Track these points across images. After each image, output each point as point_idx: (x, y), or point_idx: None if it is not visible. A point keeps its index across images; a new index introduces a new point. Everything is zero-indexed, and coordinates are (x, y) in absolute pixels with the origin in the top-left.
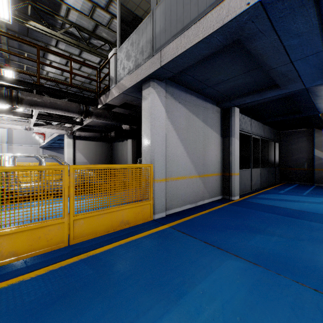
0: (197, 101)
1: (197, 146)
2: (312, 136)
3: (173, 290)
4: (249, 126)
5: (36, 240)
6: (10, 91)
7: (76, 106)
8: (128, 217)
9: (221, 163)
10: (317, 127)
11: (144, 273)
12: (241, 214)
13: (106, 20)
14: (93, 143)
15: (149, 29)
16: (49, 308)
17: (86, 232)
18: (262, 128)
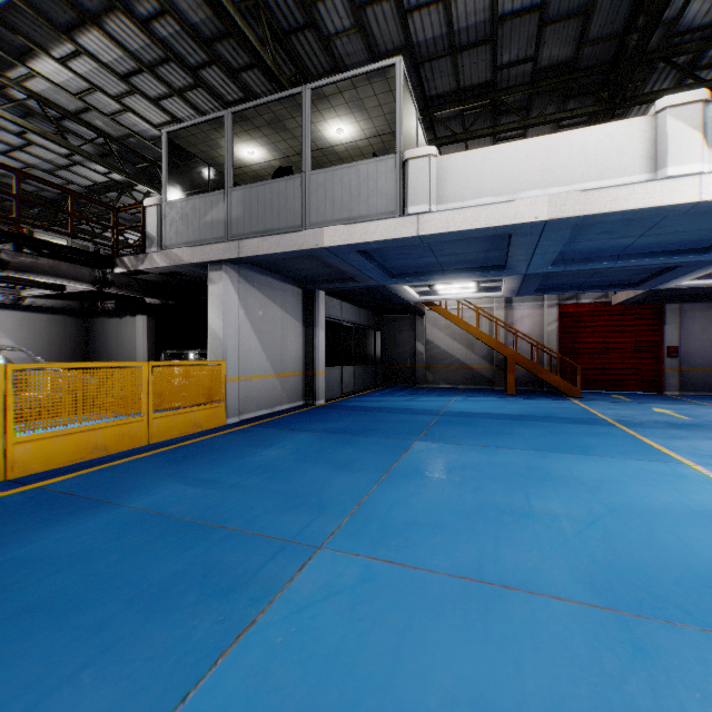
0: (274, 283)
1: (274, 338)
2: (415, 324)
3: (266, 445)
4: (339, 311)
5: (122, 436)
6: None
7: (90, 272)
8: (201, 420)
9: (303, 359)
10: (419, 314)
11: (240, 444)
12: (322, 414)
13: (112, 109)
14: (44, 317)
15: (223, 207)
16: (182, 459)
17: (162, 433)
18: (357, 312)
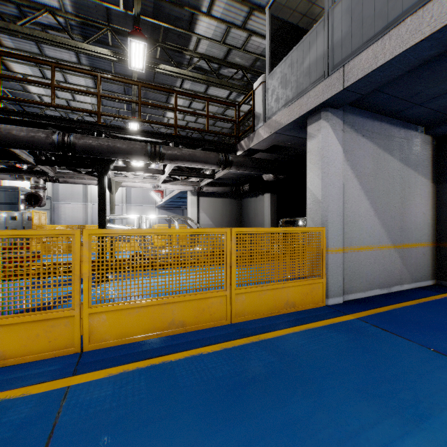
0: (390, 130)
1: (390, 199)
2: None
3: (404, 408)
4: None
5: (201, 312)
6: (153, 146)
7: (215, 156)
8: (294, 298)
9: (432, 226)
10: None
11: (346, 375)
12: None
13: (242, 40)
14: (219, 200)
15: (321, 39)
16: (244, 389)
17: (247, 311)
18: None
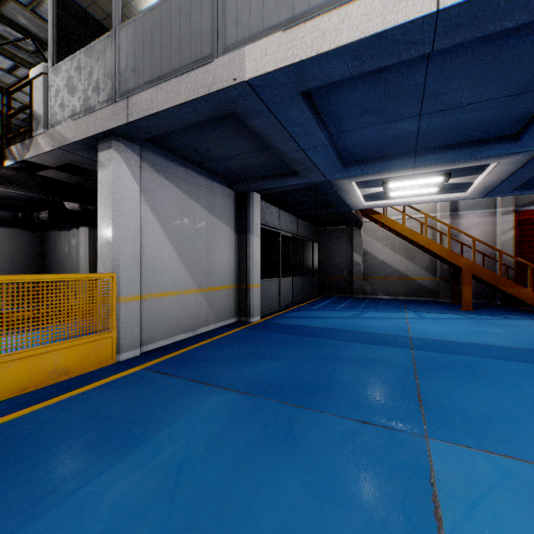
0: (196, 178)
1: (196, 245)
2: (352, 236)
3: (126, 443)
4: (277, 219)
5: None
6: None
7: None
8: (67, 363)
9: (235, 270)
10: (357, 225)
11: (84, 434)
12: (254, 340)
13: None
14: None
15: (110, 56)
16: None
17: None
18: (295, 222)
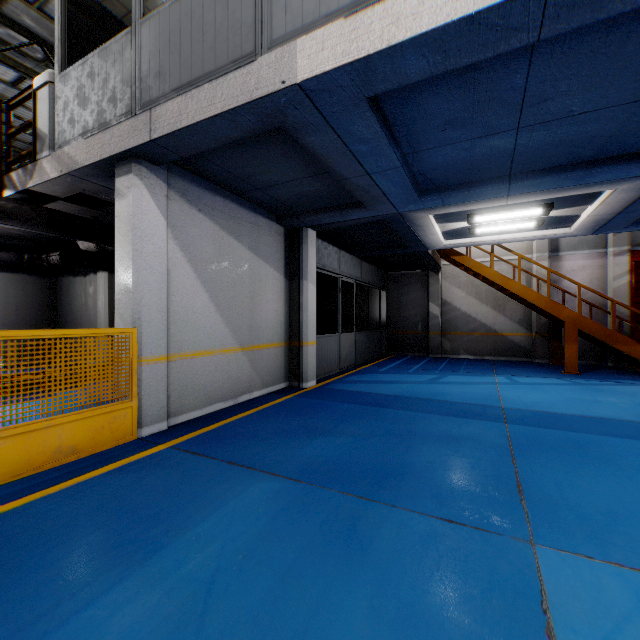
0: (237, 211)
1: (237, 293)
2: (427, 282)
3: (143, 548)
4: (336, 262)
5: None
6: None
7: None
8: (75, 440)
9: (286, 324)
10: (434, 269)
11: (90, 535)
12: (309, 410)
13: None
14: None
15: (129, 59)
16: None
17: None
18: (358, 266)
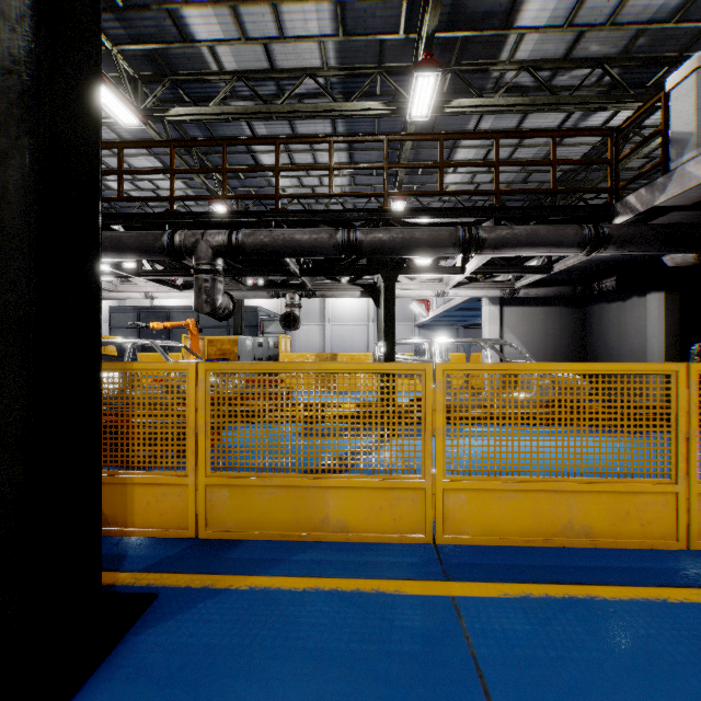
0: None
1: None
2: None
3: None
4: None
5: (621, 516)
6: (468, 230)
7: (575, 231)
8: None
9: None
10: None
11: None
12: None
13: (610, 8)
14: (539, 310)
15: None
16: None
17: None
18: None
